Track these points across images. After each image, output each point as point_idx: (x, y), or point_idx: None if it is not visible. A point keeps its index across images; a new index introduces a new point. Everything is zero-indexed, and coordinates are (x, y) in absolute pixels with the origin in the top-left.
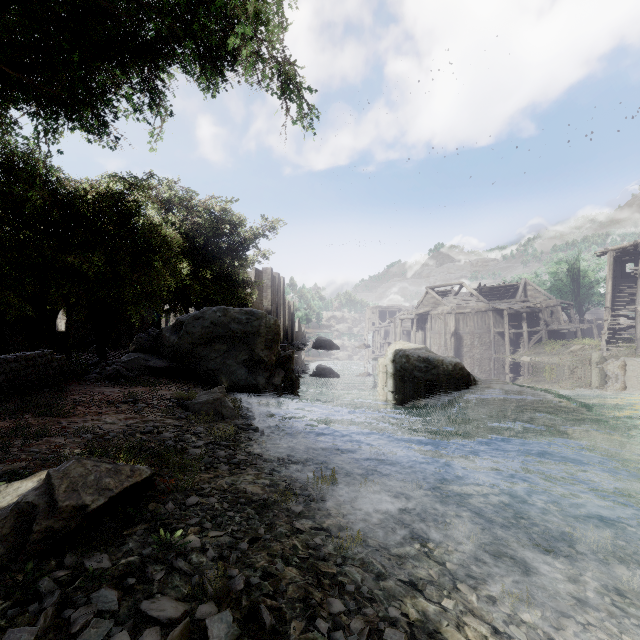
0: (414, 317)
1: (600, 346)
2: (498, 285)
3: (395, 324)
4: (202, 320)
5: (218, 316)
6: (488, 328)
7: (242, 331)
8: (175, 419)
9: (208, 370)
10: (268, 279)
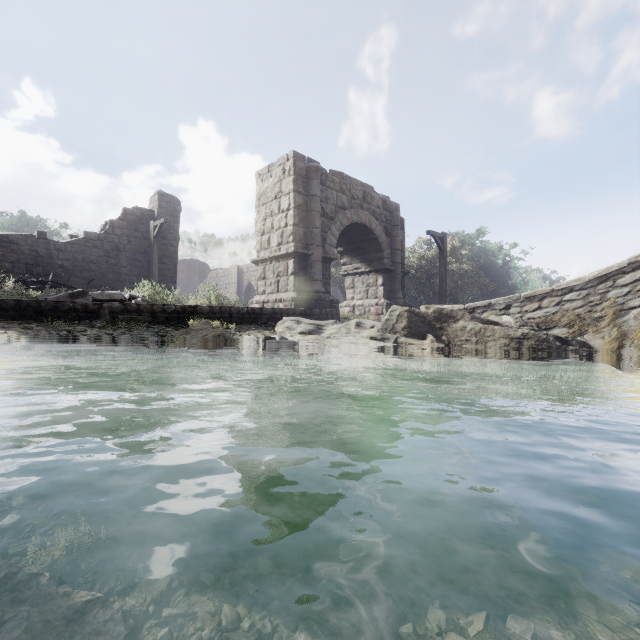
0: None
1: None
2: None
3: None
4: None
5: None
6: None
7: None
8: None
9: None
10: None
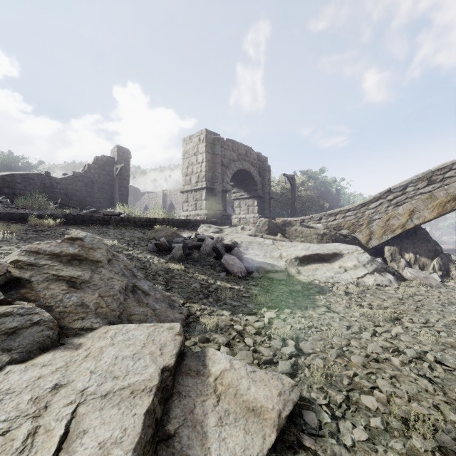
0: None
1: None
2: None
3: None
4: None
5: None
6: None
7: None
8: None
9: None
10: None
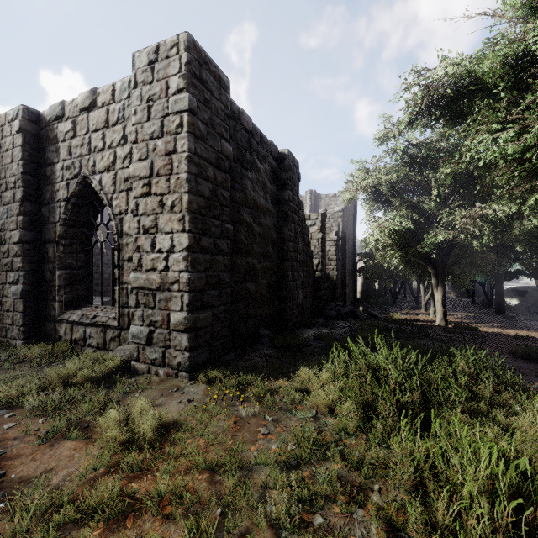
0: None
1: None
2: None
3: None
4: None
5: None
6: None
7: None
8: None
9: None
10: None
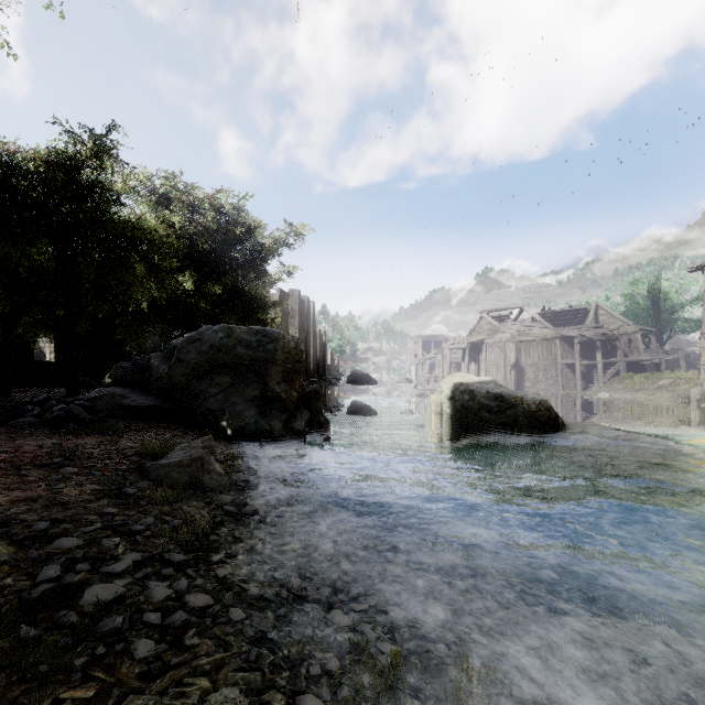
0: (466, 346)
1: (696, 380)
2: (564, 309)
3: (443, 355)
4: (199, 343)
5: (220, 337)
6: (555, 359)
7: (251, 357)
8: (114, 497)
9: (206, 410)
10: (295, 303)
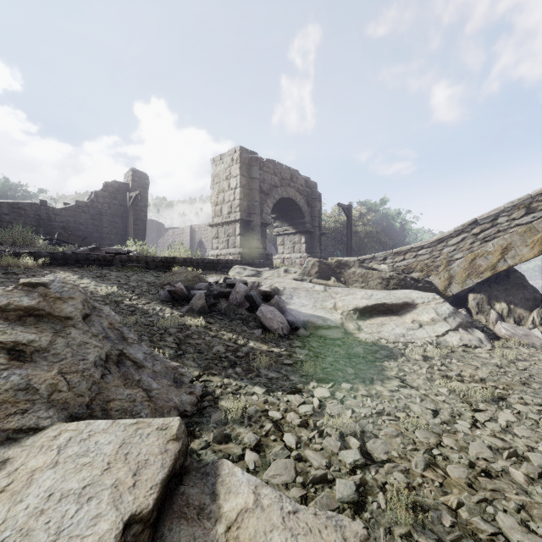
0: None
1: None
2: None
3: None
4: None
5: None
6: None
7: None
8: None
9: None
10: None
